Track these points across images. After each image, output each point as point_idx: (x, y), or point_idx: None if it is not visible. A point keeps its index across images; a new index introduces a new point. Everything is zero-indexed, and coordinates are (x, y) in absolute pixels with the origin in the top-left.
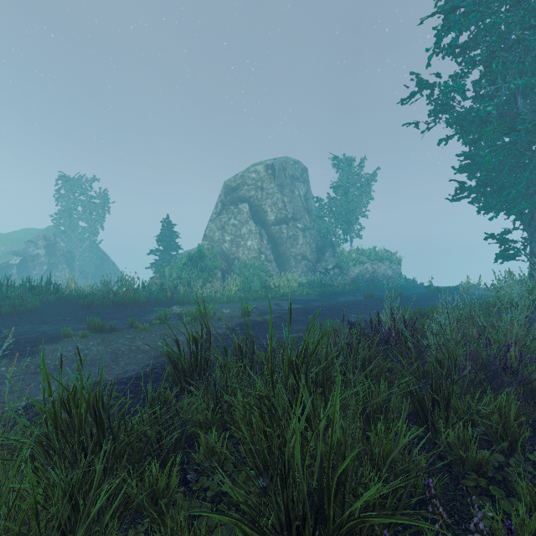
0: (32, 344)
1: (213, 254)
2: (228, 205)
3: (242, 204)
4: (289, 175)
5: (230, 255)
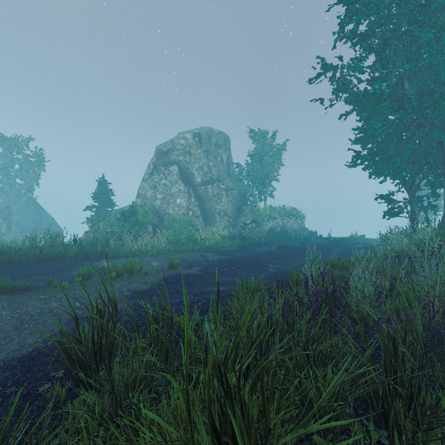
0: None
1: (145, 210)
2: (159, 167)
3: (172, 167)
4: (213, 143)
5: (161, 211)
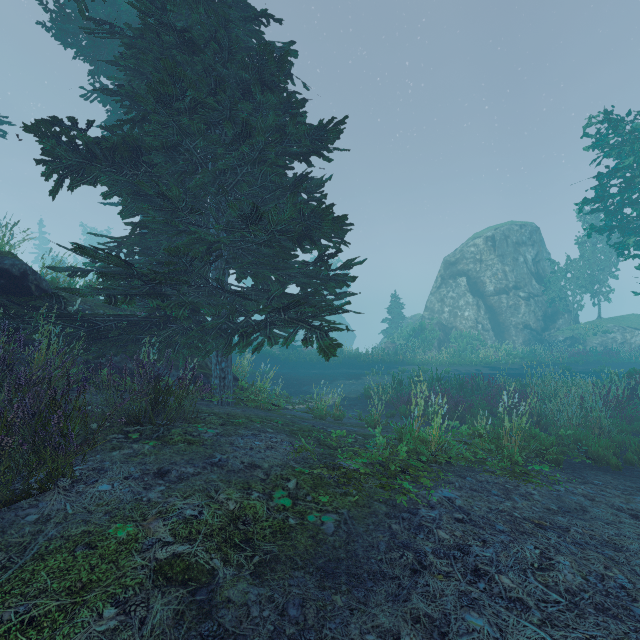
0: (357, 376)
1: (432, 327)
2: (447, 279)
3: (460, 279)
4: (512, 243)
5: (448, 324)
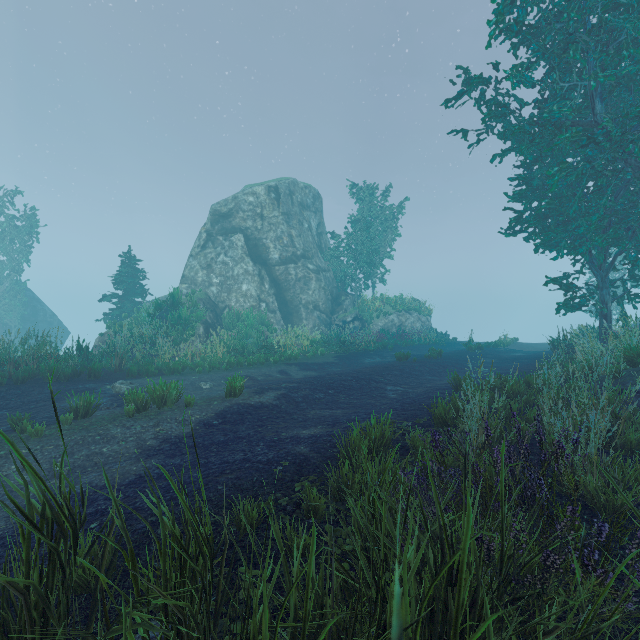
0: None
1: (193, 301)
2: (216, 237)
3: (235, 236)
4: (297, 202)
5: (219, 302)
